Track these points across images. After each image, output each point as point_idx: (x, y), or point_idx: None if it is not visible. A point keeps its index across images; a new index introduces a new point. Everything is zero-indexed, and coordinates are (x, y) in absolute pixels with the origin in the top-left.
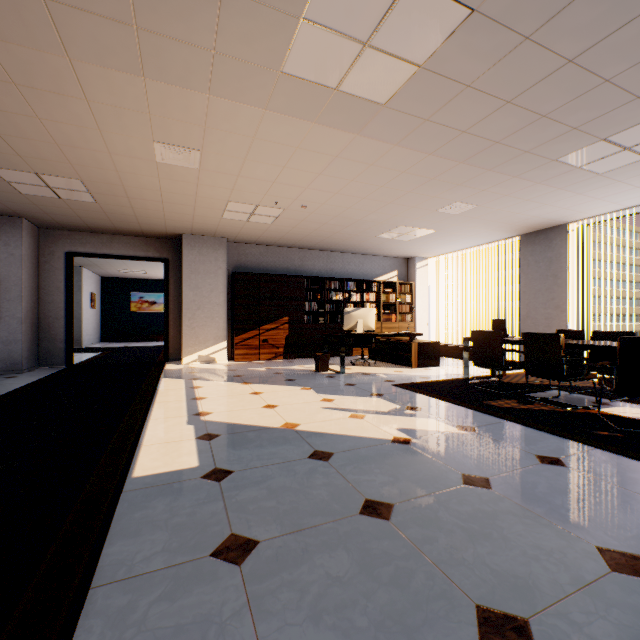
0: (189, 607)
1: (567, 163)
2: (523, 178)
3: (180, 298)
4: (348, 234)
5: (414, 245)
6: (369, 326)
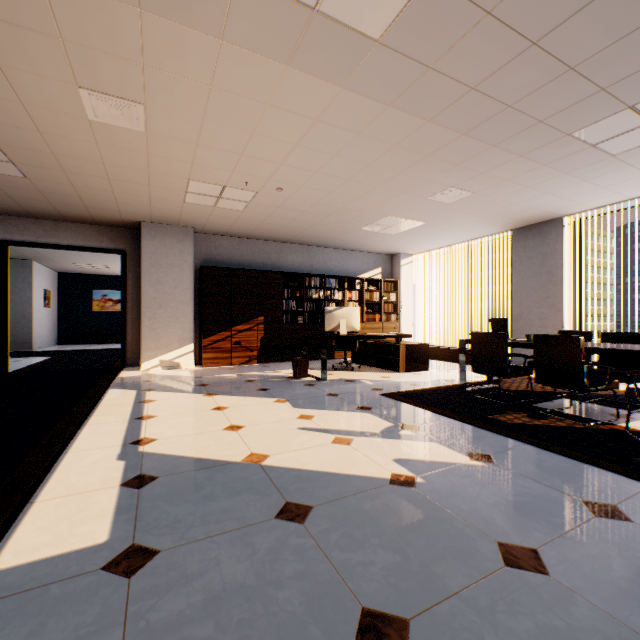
0: None
1: (582, 139)
2: (529, 158)
3: (140, 295)
4: (330, 225)
5: (400, 240)
6: (353, 327)
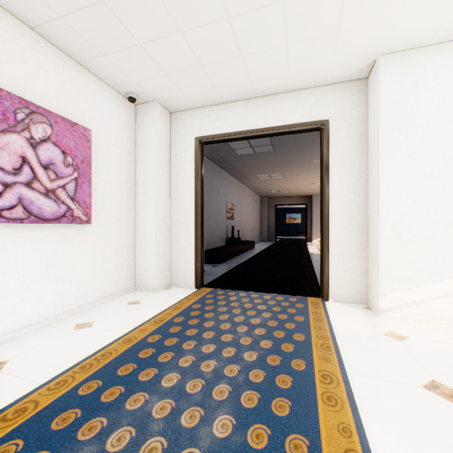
0: None
1: None
2: None
3: (311, 218)
4: None
5: None
6: None
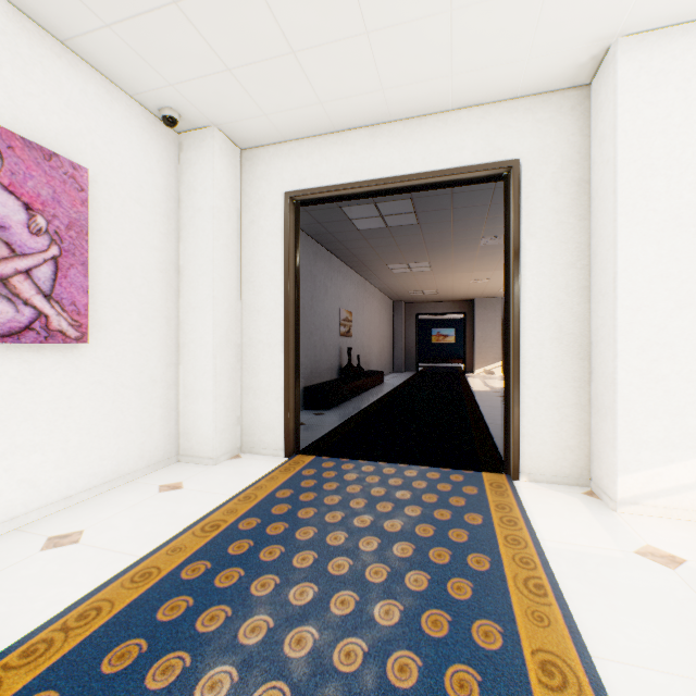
0: (492, 397)
1: None
2: None
3: (472, 335)
4: None
5: None
6: None
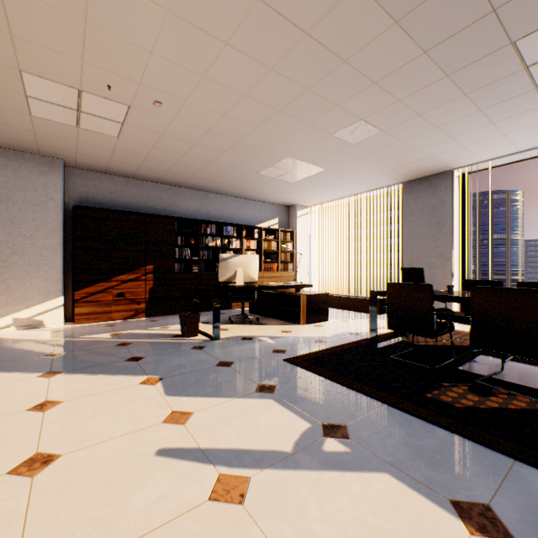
0: None
1: (521, 54)
2: (454, 81)
3: None
4: (226, 166)
5: (298, 189)
6: (251, 276)
